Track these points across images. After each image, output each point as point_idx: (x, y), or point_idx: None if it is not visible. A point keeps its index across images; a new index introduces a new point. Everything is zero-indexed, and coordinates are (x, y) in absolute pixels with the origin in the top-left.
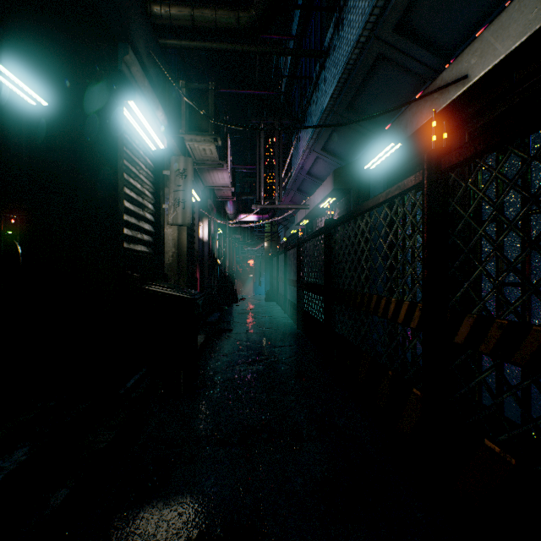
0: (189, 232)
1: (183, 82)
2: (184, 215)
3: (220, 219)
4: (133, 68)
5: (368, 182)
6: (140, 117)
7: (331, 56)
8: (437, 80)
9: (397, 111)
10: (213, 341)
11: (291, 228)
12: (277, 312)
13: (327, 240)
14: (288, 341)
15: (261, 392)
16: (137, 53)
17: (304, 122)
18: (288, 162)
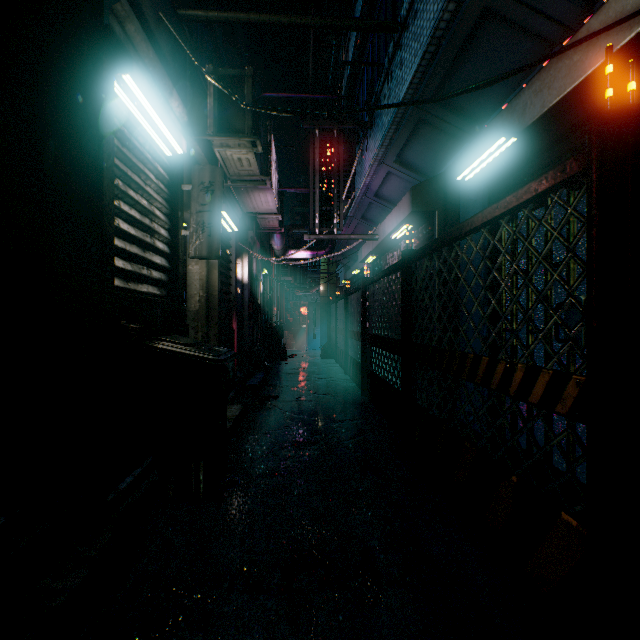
0: (223, 270)
1: (209, 66)
2: (211, 244)
3: (265, 256)
4: (129, 25)
5: (457, 202)
6: (143, 102)
7: (411, 26)
8: (579, 34)
9: (504, 98)
10: (253, 412)
11: (353, 268)
12: (336, 372)
13: (405, 278)
14: (351, 412)
15: (315, 494)
16: (138, 12)
17: (372, 127)
18: (350, 182)
